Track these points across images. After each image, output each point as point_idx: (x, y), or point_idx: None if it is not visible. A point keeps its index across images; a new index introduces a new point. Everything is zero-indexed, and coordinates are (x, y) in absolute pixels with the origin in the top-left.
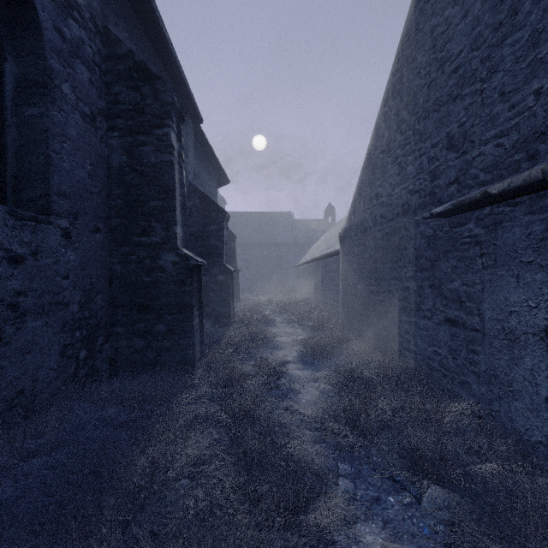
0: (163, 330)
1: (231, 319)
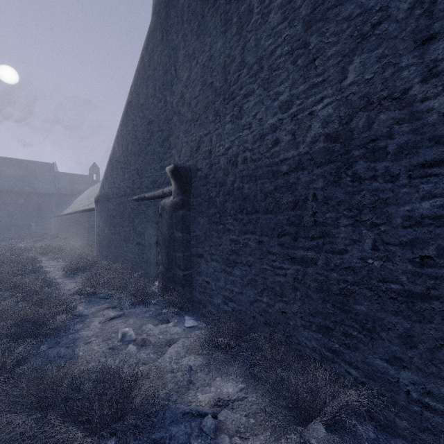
0: None
1: None
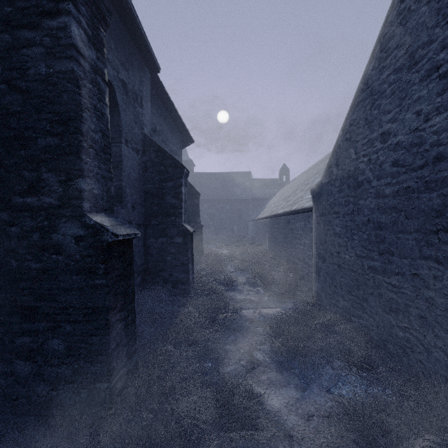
0: (61, 348)
1: (190, 285)
